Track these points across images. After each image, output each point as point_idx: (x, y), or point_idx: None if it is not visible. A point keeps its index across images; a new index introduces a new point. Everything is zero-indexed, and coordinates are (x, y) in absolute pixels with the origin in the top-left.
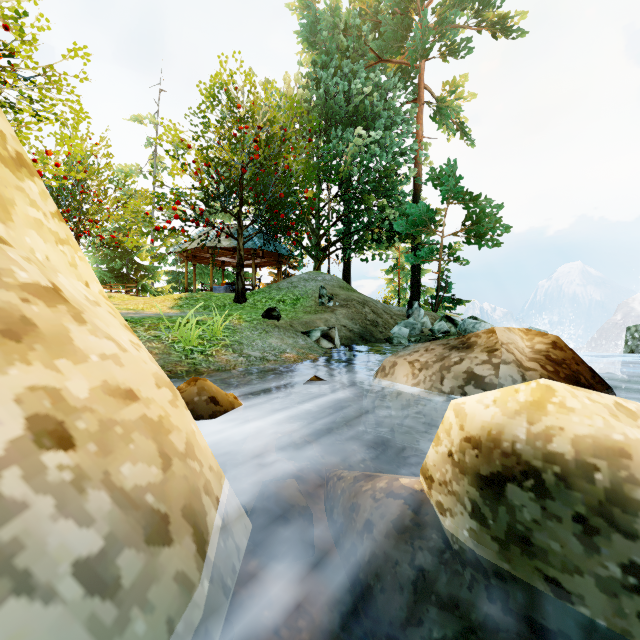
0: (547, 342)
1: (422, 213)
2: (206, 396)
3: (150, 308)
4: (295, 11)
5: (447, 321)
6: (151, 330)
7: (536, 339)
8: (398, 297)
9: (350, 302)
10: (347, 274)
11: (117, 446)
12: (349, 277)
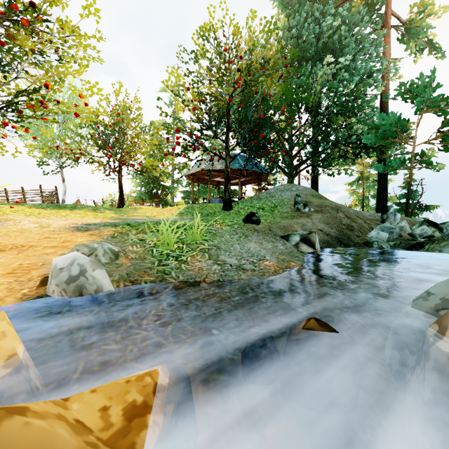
0: None
1: (394, 124)
2: None
3: (160, 215)
4: None
5: (429, 225)
6: (141, 233)
7: None
8: (362, 204)
9: (324, 208)
10: (315, 187)
11: None
12: (316, 189)
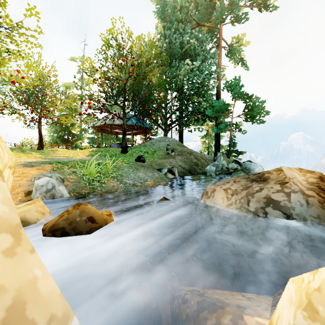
0: (316, 177)
1: (221, 105)
2: (85, 217)
3: (76, 156)
4: (154, 2)
5: (236, 163)
6: (72, 168)
7: (308, 175)
8: (208, 150)
9: (183, 153)
10: (181, 138)
11: None
12: (182, 140)
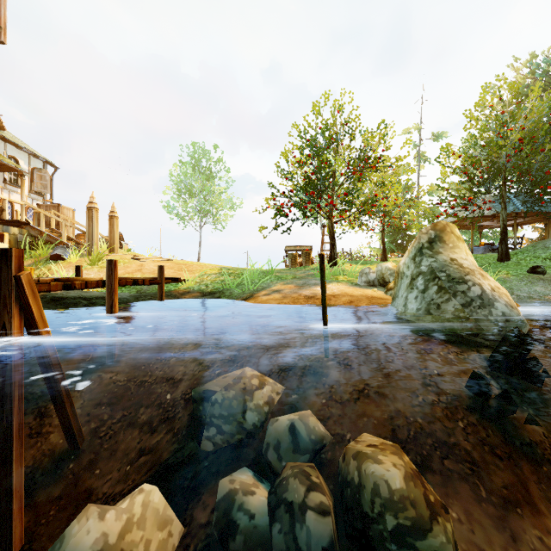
0: None
1: None
2: None
3: None
4: None
5: None
6: None
7: None
8: None
9: None
10: None
11: (501, 295)
12: None
